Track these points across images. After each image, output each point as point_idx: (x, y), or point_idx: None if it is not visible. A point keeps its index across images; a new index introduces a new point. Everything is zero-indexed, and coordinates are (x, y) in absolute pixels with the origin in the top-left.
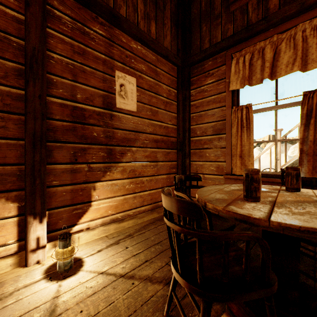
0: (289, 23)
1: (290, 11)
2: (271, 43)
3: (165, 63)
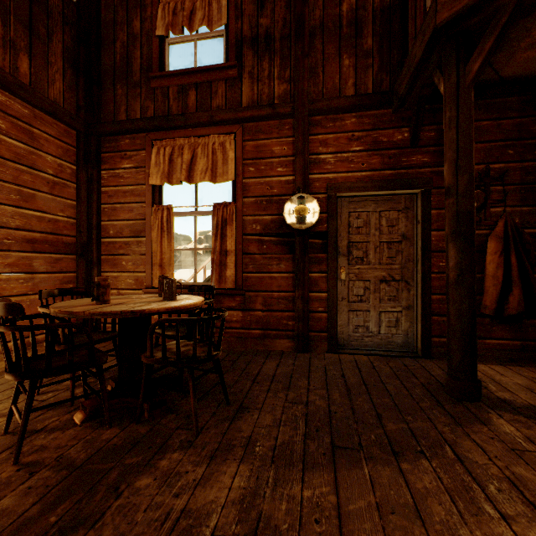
0: (203, 129)
1: (203, 118)
2: (190, 144)
3: (51, 122)
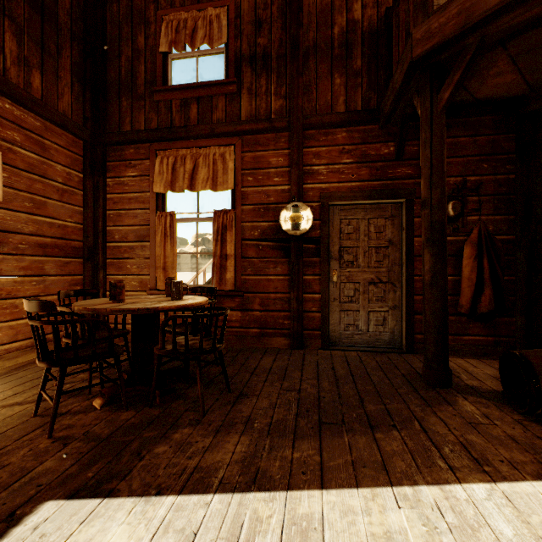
0: (205, 141)
1: (204, 130)
2: (192, 155)
3: (60, 133)
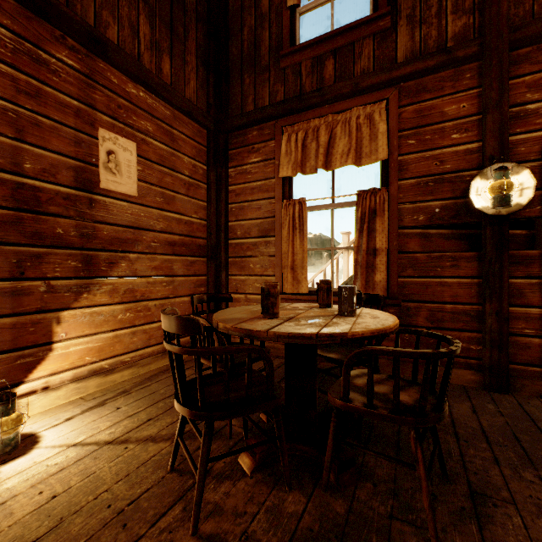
0: (344, 103)
1: (344, 89)
2: (327, 124)
3: (187, 122)
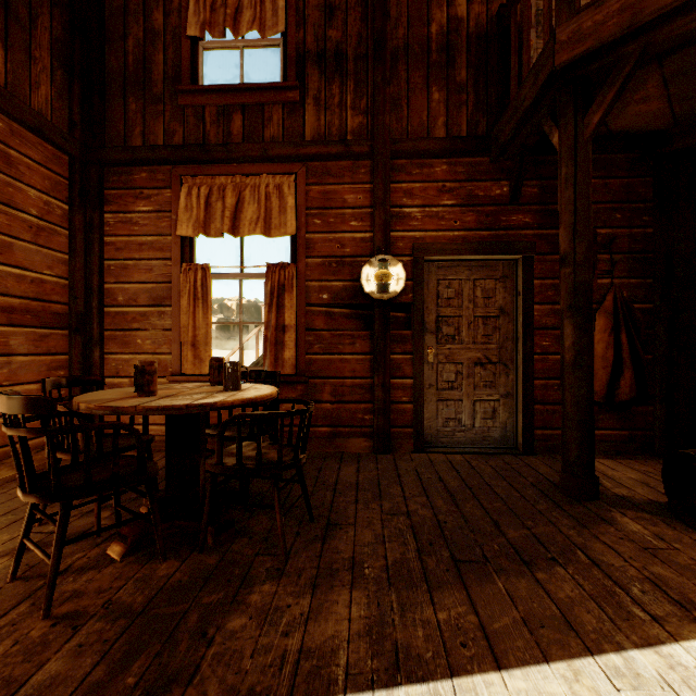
0: (253, 166)
1: (253, 152)
2: (235, 185)
3: (35, 142)
